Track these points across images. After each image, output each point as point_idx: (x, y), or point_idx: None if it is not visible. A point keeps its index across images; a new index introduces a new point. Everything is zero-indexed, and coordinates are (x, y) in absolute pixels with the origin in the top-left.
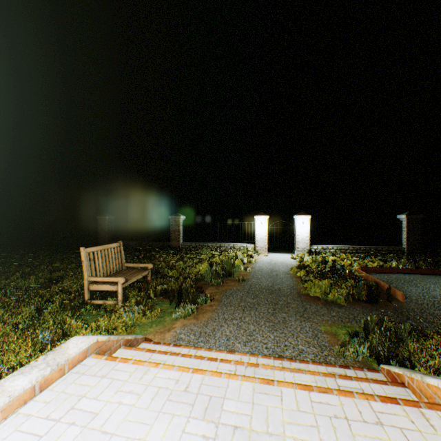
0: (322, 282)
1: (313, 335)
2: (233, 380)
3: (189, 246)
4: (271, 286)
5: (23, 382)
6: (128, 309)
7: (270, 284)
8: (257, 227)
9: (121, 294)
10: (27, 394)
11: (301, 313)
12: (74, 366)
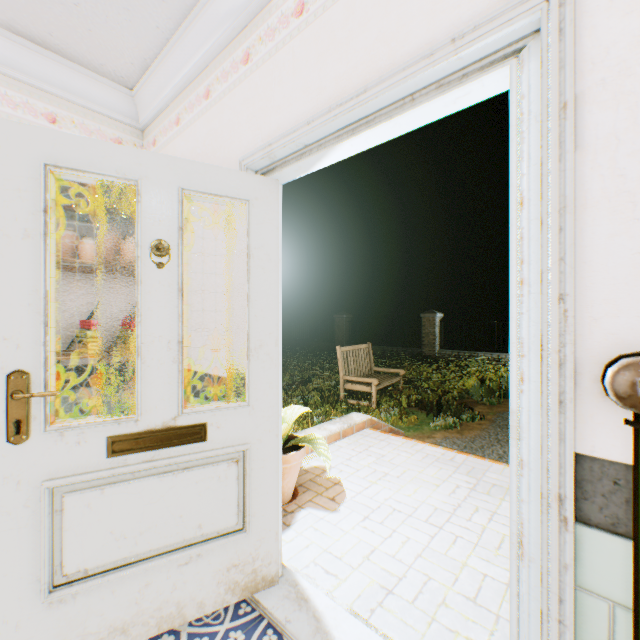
0: None
1: None
2: (496, 464)
3: (449, 355)
4: None
5: (334, 427)
6: (383, 411)
7: None
8: None
9: (374, 396)
10: (337, 435)
11: None
12: (358, 431)
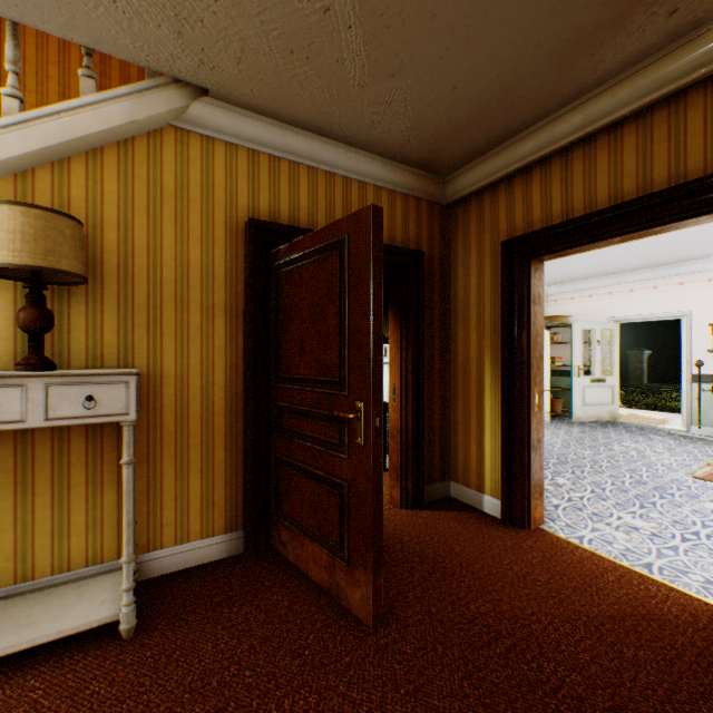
0: None
1: None
2: None
3: (657, 388)
4: None
5: None
6: None
7: None
8: None
9: None
10: None
11: None
12: None
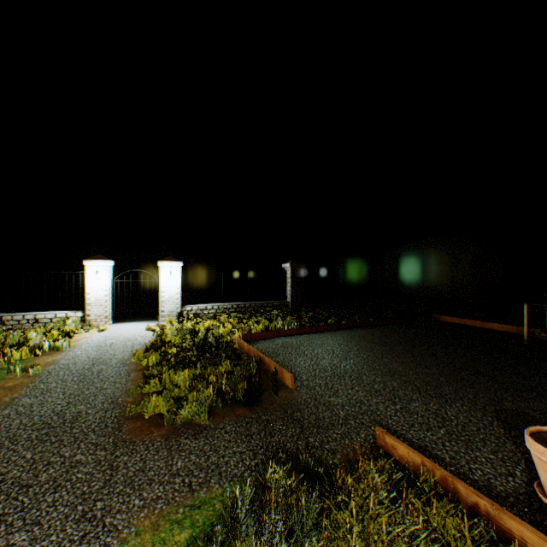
0: (180, 374)
1: None
2: None
3: None
4: (59, 412)
5: None
6: None
7: (61, 407)
8: (90, 280)
9: None
10: None
11: (91, 499)
12: None
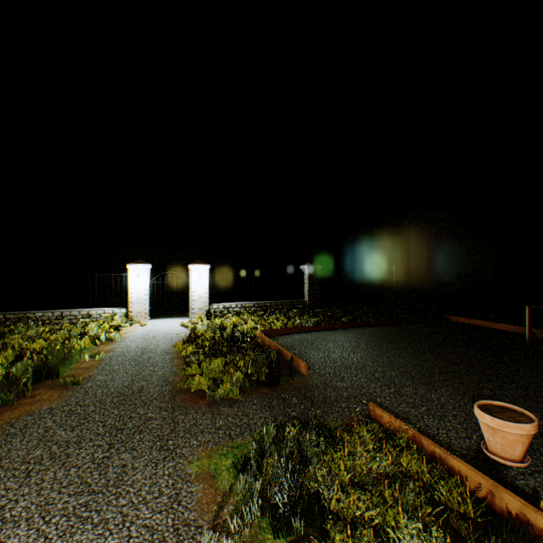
0: (214, 361)
1: (172, 499)
2: None
3: None
4: (128, 386)
5: None
6: None
7: (128, 383)
8: (132, 281)
9: None
10: None
11: (165, 439)
12: None
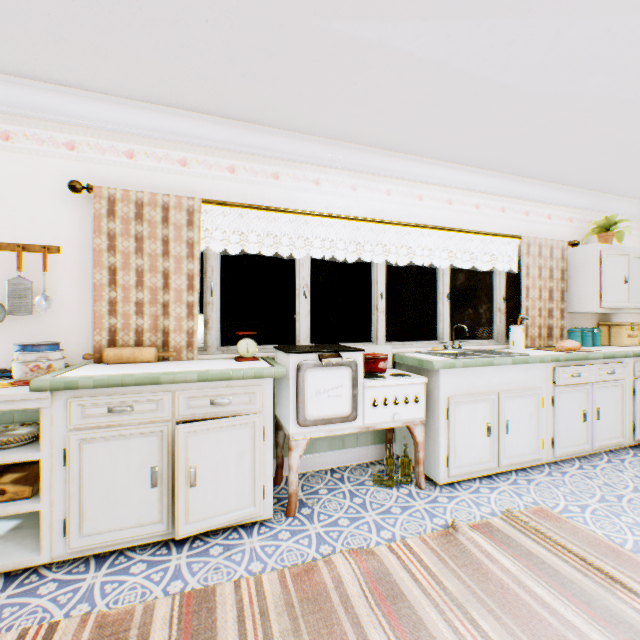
0: None
1: None
2: None
3: None
4: None
5: None
6: None
7: None
8: None
9: None
10: None
11: None
12: None
